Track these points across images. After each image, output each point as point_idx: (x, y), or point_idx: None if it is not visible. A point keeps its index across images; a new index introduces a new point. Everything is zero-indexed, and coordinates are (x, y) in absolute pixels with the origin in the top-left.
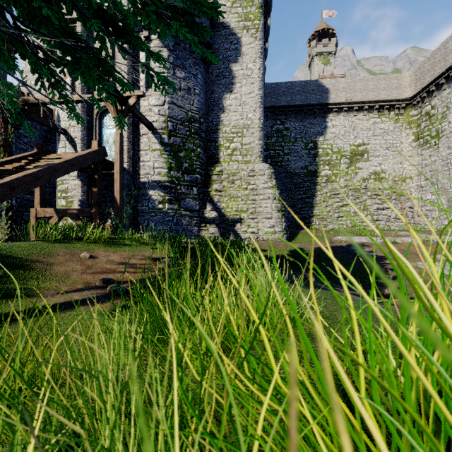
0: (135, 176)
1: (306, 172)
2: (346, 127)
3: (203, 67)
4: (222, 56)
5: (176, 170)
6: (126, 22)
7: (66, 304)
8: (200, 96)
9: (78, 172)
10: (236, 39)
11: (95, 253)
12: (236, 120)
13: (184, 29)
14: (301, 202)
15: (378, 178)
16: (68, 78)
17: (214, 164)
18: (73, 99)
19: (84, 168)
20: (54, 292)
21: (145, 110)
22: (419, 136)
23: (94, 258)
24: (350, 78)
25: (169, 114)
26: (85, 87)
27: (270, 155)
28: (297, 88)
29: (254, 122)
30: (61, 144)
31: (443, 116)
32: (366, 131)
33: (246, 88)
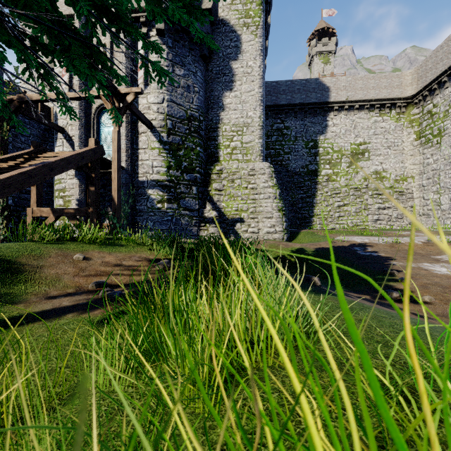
0: (133, 175)
1: (306, 171)
2: (347, 126)
3: (203, 65)
4: (221, 53)
5: (175, 169)
6: (119, 8)
7: (54, 311)
8: (200, 94)
9: (76, 171)
10: (236, 36)
11: (89, 254)
12: (236, 118)
13: (181, 10)
14: (301, 201)
15: (379, 177)
16: (65, 75)
17: (214, 163)
18: (69, 96)
19: (81, 166)
20: (42, 297)
21: (144, 108)
22: (420, 135)
23: (88, 259)
24: (351, 77)
25: (168, 112)
26: (83, 85)
27: (270, 154)
28: (298, 87)
29: (254, 120)
30: (58, 142)
31: (446, 114)
32: (367, 129)
33: (246, 86)
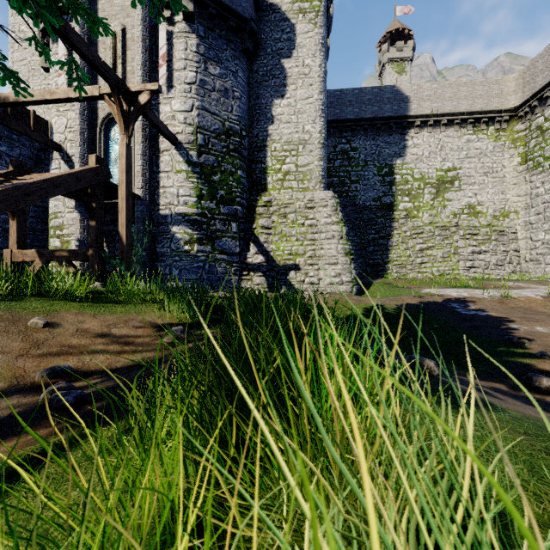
0: (153, 207)
1: (379, 205)
2: (431, 146)
3: (246, 63)
4: (270, 48)
5: (208, 199)
6: None
7: None
8: (242, 101)
9: (76, 202)
10: (290, 26)
11: (59, 317)
12: (290, 134)
13: None
14: (373, 243)
15: (473, 212)
16: (62, 74)
17: (260, 192)
18: (61, 96)
19: (75, 192)
20: None
21: (167, 118)
22: (527, 158)
23: (53, 326)
24: (437, 83)
25: (199, 123)
26: None
27: (332, 183)
28: (368, 96)
29: (313, 136)
30: (54, 164)
31: None
32: (457, 151)
33: (303, 91)
